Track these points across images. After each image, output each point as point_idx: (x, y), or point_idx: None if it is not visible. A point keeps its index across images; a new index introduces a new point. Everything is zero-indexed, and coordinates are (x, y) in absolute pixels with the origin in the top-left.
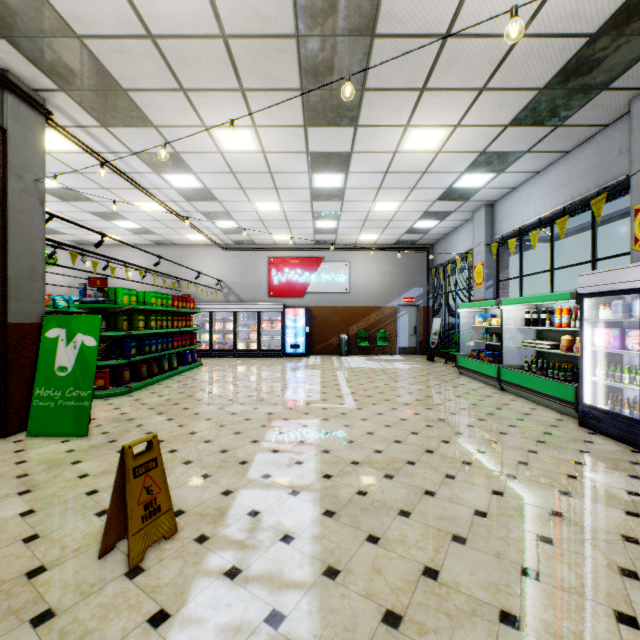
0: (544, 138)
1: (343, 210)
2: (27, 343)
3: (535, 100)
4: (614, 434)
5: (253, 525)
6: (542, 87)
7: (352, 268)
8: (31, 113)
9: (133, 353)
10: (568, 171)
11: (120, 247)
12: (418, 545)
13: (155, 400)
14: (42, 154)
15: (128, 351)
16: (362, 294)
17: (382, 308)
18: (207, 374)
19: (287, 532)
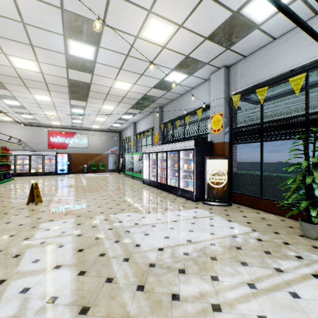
0: (140, 112)
1: (84, 118)
2: None
3: (134, 106)
4: (146, 183)
5: (60, 199)
6: (134, 104)
7: (89, 138)
8: None
9: None
10: (148, 120)
11: None
12: (94, 197)
13: (4, 189)
14: None
15: None
16: (93, 148)
17: (102, 154)
18: (20, 182)
19: (68, 199)
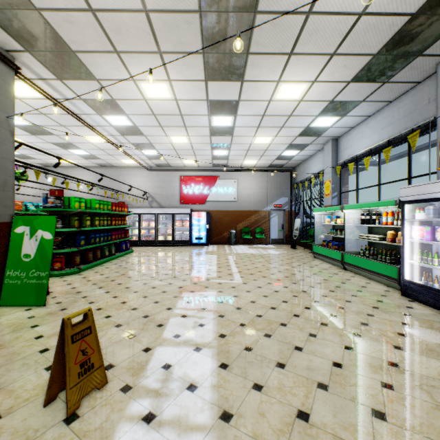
0: (375, 91)
1: (232, 142)
2: (1, 237)
3: (370, 63)
4: (427, 301)
5: (166, 376)
6: (375, 53)
7: (239, 184)
8: (4, 67)
9: (82, 244)
10: (391, 115)
11: (75, 168)
12: (292, 392)
13: (97, 278)
14: (12, 98)
15: (78, 242)
16: (246, 202)
17: (259, 211)
18: (136, 258)
19: (192, 382)
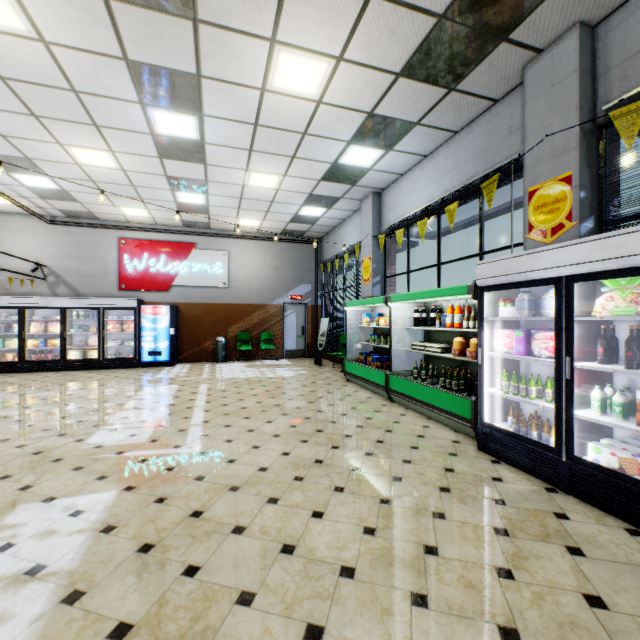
0: (436, 106)
1: (209, 179)
2: None
3: (432, 36)
4: (521, 463)
5: None
6: (442, 13)
7: (232, 259)
8: None
9: None
10: (456, 154)
11: None
12: None
13: None
14: None
15: None
16: (244, 290)
17: (267, 306)
18: None
19: None
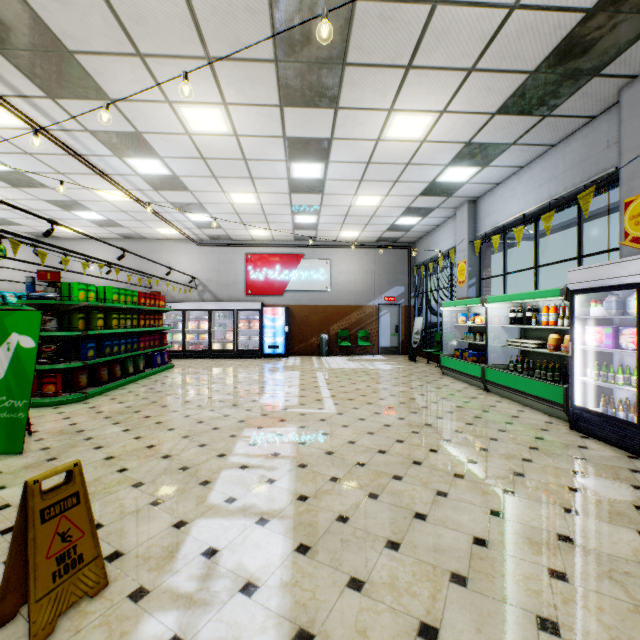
0: (531, 129)
1: (323, 204)
2: None
3: (525, 85)
4: (608, 438)
5: (207, 570)
6: (533, 70)
7: (333, 266)
8: None
9: (90, 355)
10: (553, 165)
11: (84, 241)
12: (411, 590)
13: (113, 407)
14: None
15: (84, 353)
16: (343, 293)
17: (363, 307)
18: (177, 377)
19: (250, 579)
